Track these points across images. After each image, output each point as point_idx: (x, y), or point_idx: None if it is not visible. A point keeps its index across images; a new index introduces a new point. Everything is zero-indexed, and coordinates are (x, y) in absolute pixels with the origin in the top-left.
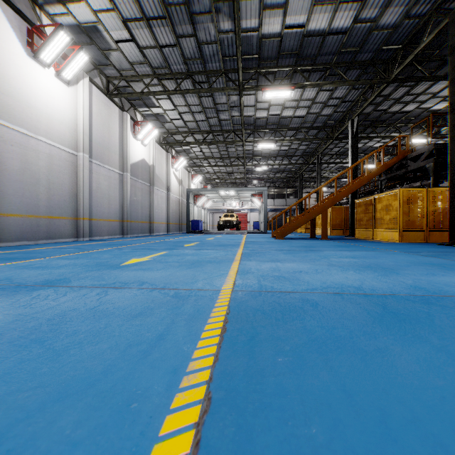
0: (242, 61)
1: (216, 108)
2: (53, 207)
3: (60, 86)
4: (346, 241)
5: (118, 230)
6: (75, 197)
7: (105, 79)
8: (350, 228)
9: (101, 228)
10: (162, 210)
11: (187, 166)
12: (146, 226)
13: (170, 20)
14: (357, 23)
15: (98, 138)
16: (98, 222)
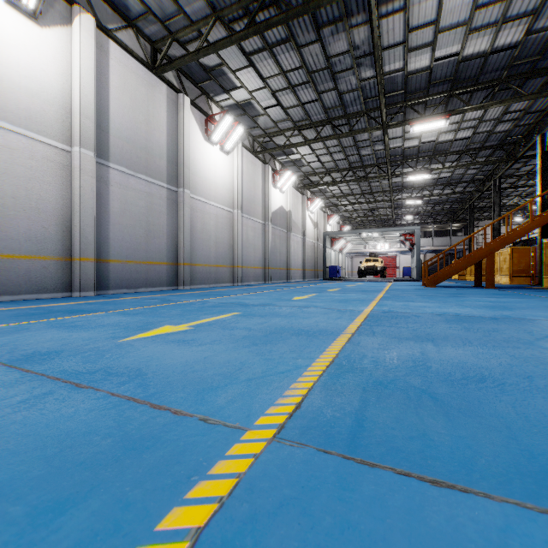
0: (386, 99)
1: (357, 145)
2: (218, 258)
3: (222, 157)
4: (517, 290)
5: (261, 277)
6: (231, 248)
7: (251, 139)
8: (537, 275)
9: (249, 275)
10: (298, 256)
11: (323, 206)
12: (283, 273)
13: (313, 82)
14: (531, 34)
15: (247, 194)
16: (247, 270)
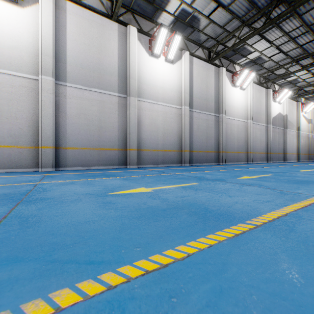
0: None
1: None
2: (239, 148)
3: (241, 92)
4: None
5: (264, 158)
6: (246, 142)
7: (258, 76)
8: None
9: (256, 157)
10: (292, 145)
11: None
12: (280, 156)
13: (310, 30)
14: None
15: (255, 110)
16: (255, 154)
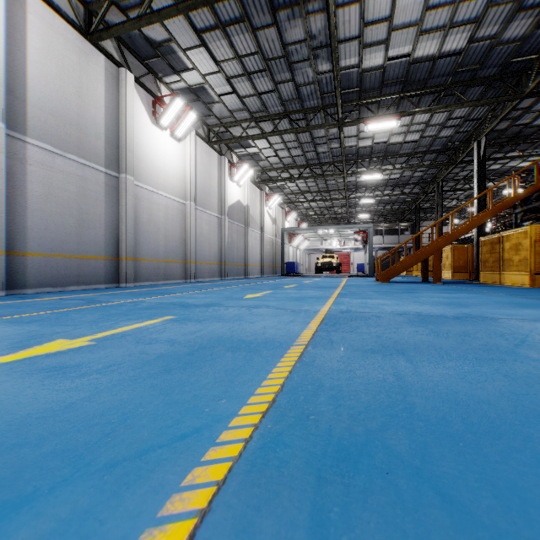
0: (342, 95)
1: (314, 142)
2: (168, 252)
3: (173, 144)
4: (462, 285)
5: (217, 273)
6: (183, 242)
7: (206, 128)
8: (475, 271)
9: (203, 271)
10: (256, 252)
11: (281, 202)
12: (241, 268)
13: (269, 71)
14: (474, 42)
15: (201, 186)
16: (201, 265)
